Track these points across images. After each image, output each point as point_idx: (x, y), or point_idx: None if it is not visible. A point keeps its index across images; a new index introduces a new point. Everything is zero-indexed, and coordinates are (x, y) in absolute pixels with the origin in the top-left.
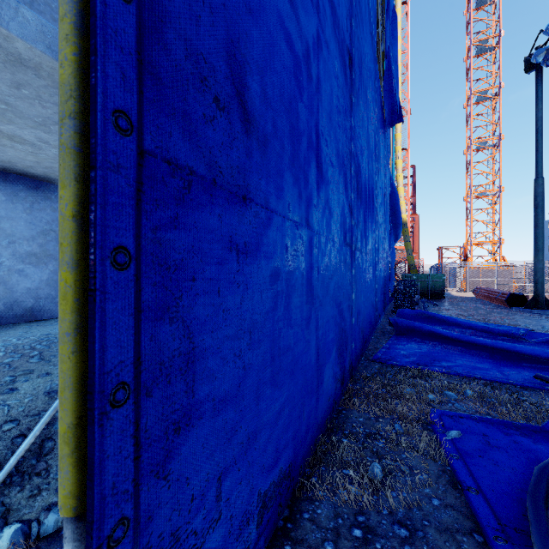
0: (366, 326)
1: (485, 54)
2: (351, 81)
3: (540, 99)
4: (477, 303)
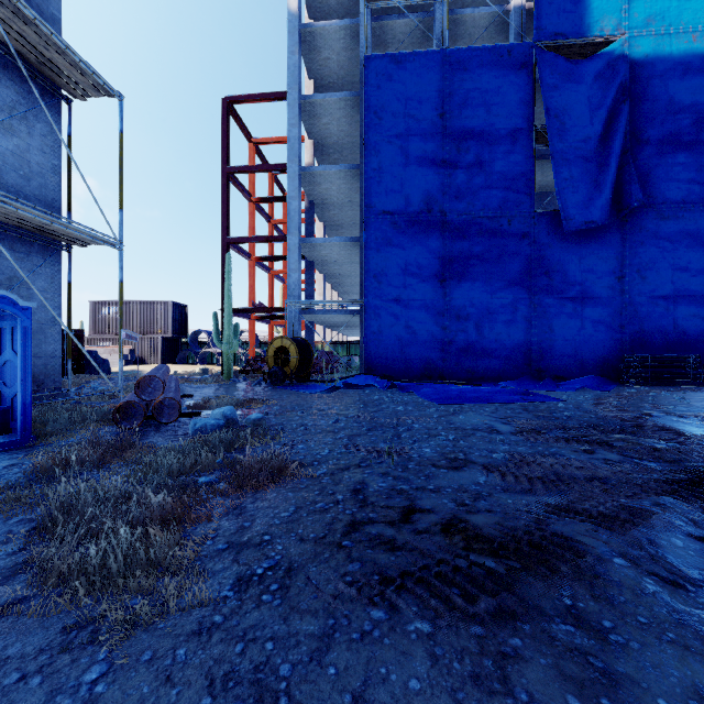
0: (485, 372)
1: None
2: (444, 287)
3: None
4: None
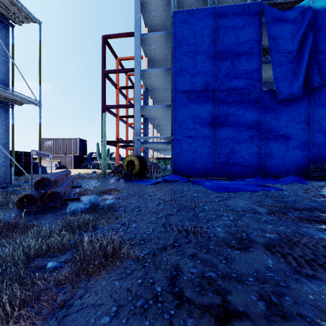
0: (236, 173)
1: None
2: (214, 129)
3: None
4: None
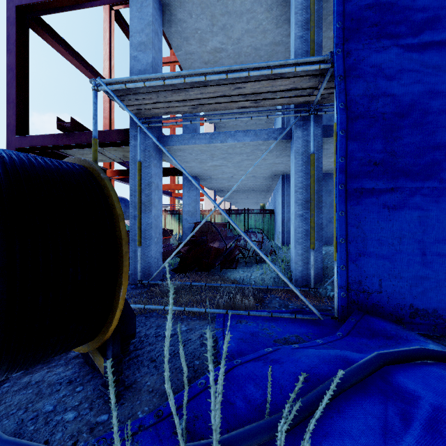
0: None
1: None
2: None
3: None
4: None
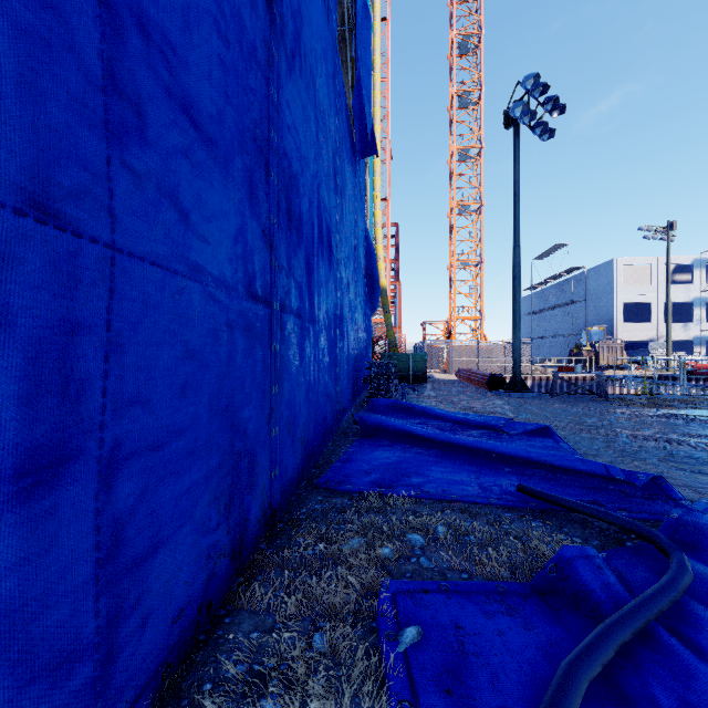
0: (314, 431)
1: (468, 108)
2: (269, 21)
3: (518, 159)
4: (459, 386)
